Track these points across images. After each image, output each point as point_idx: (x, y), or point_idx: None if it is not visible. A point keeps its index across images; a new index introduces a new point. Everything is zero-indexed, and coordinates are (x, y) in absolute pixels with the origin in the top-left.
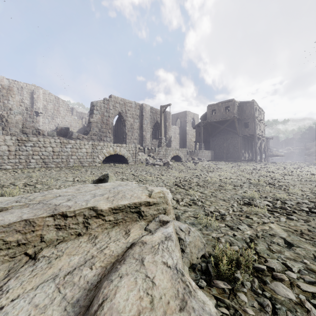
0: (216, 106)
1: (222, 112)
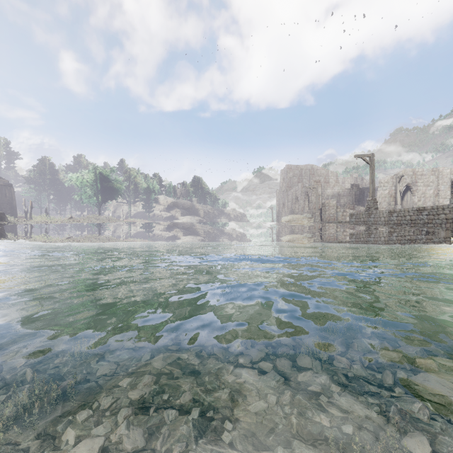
0: None
1: None
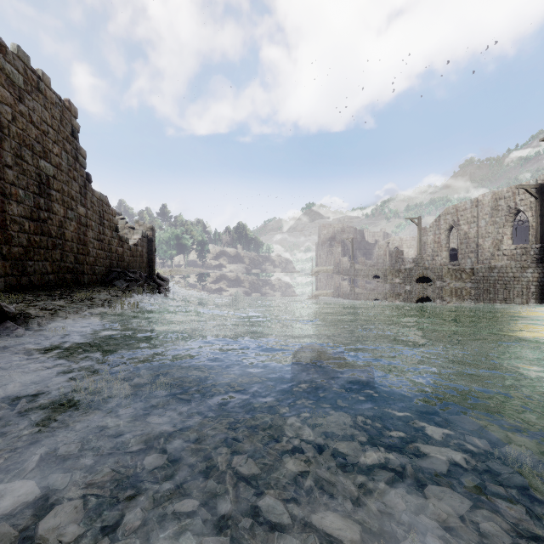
0: None
1: None
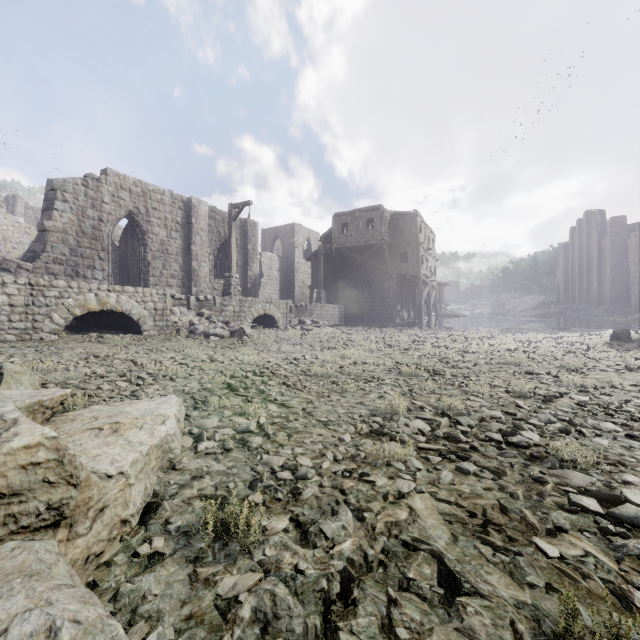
0: (350, 218)
1: (362, 230)
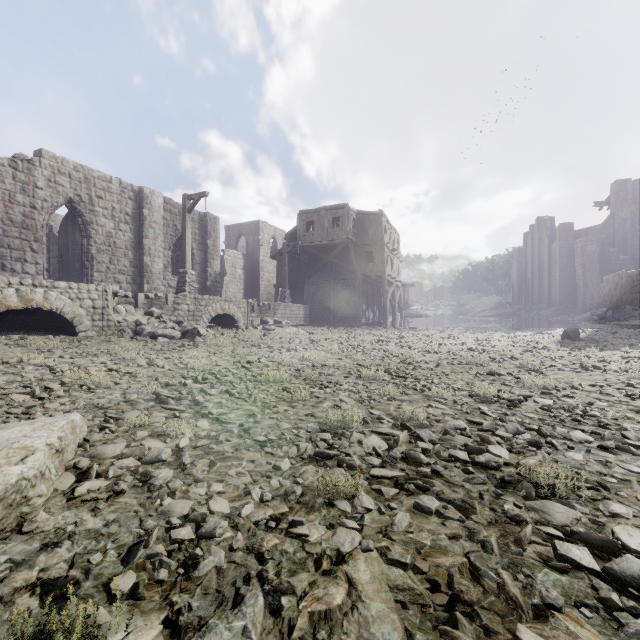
0: (315, 216)
1: (327, 229)
